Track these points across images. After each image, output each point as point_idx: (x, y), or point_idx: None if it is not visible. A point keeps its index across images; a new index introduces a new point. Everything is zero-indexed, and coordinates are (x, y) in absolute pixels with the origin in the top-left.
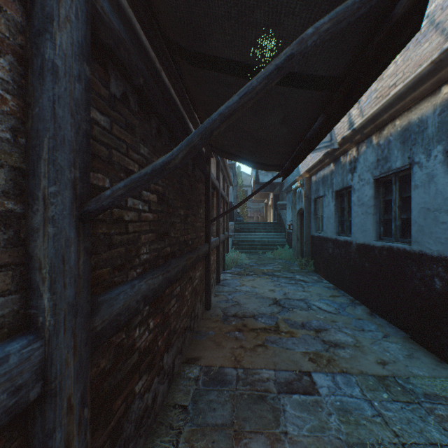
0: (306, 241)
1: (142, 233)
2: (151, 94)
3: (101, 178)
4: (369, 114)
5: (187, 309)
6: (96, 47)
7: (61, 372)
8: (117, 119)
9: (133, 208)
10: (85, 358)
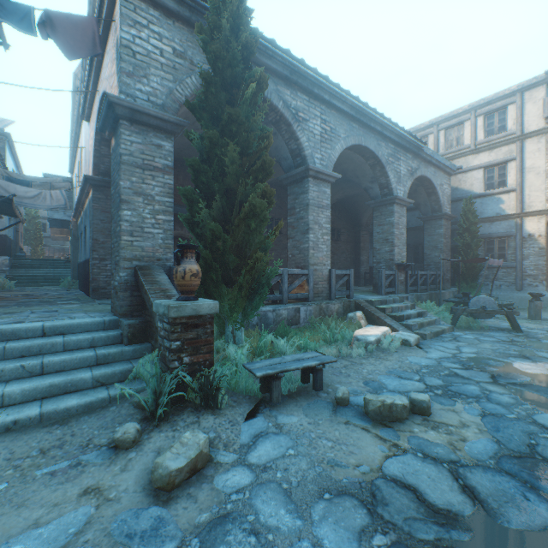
0: (74, 268)
1: None
2: None
3: None
4: (78, 198)
5: None
6: None
7: None
8: None
9: None
10: None
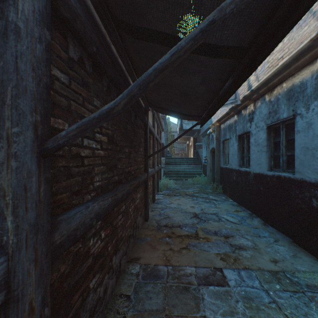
0: (216, 171)
1: (95, 166)
2: (102, 59)
3: (61, 123)
4: (264, 79)
5: (131, 221)
6: (57, 19)
7: (23, 281)
8: (74, 77)
9: (88, 146)
10: (46, 267)
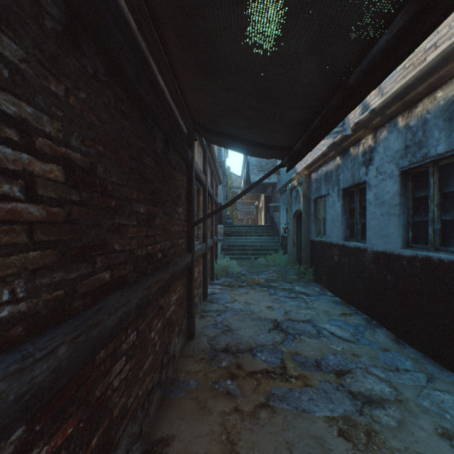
0: (304, 246)
1: None
2: None
3: None
4: (398, 86)
5: (154, 357)
6: None
7: None
8: None
9: None
10: None
